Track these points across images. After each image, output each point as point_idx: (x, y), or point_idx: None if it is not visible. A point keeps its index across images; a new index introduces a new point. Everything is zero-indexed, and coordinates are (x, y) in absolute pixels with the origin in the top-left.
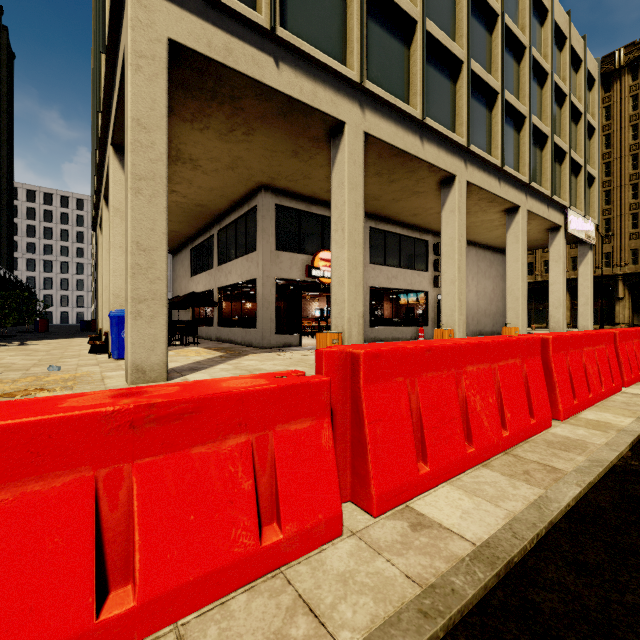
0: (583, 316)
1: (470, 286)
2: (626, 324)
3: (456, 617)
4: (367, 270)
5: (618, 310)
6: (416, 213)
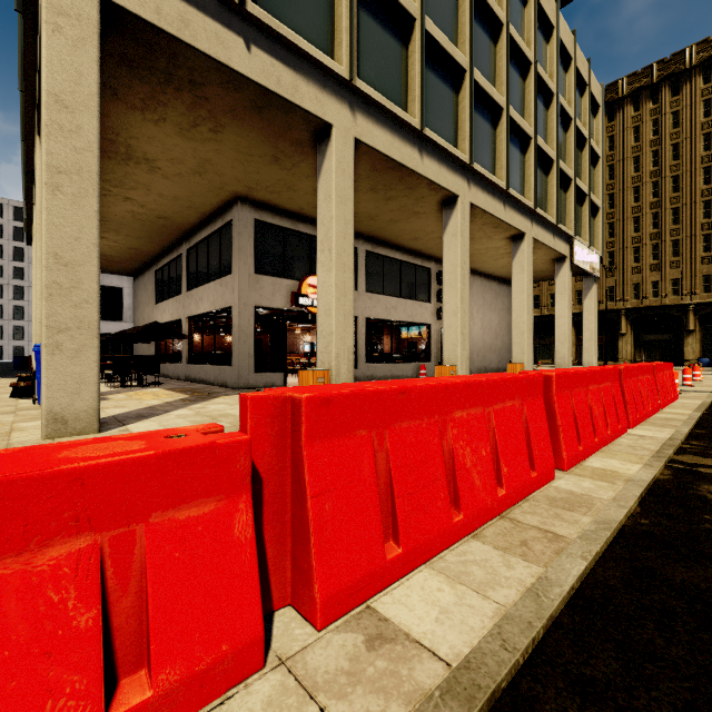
0: (588, 352)
1: (475, 319)
2: (628, 360)
3: None
4: (363, 299)
5: (621, 346)
6: (417, 237)
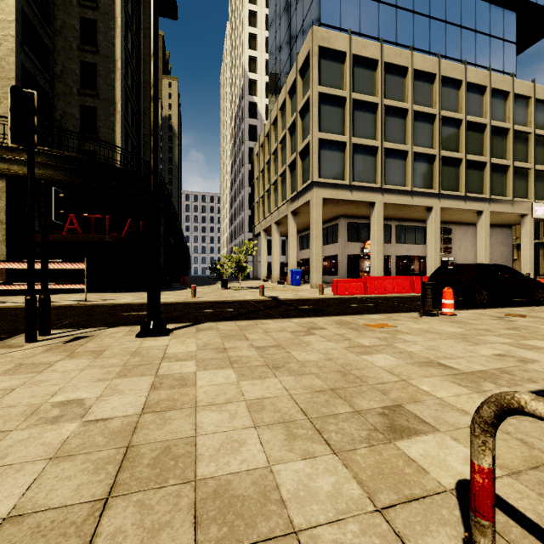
0: None
1: (470, 251)
2: None
3: (373, 297)
4: (393, 247)
5: None
6: (421, 216)
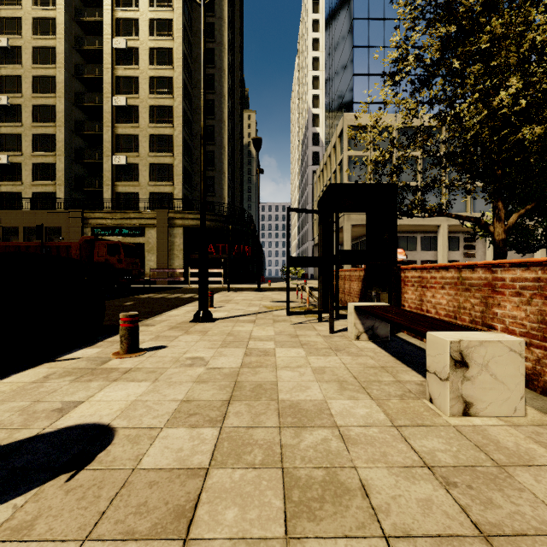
0: None
1: None
2: None
3: None
4: (419, 254)
5: None
6: None
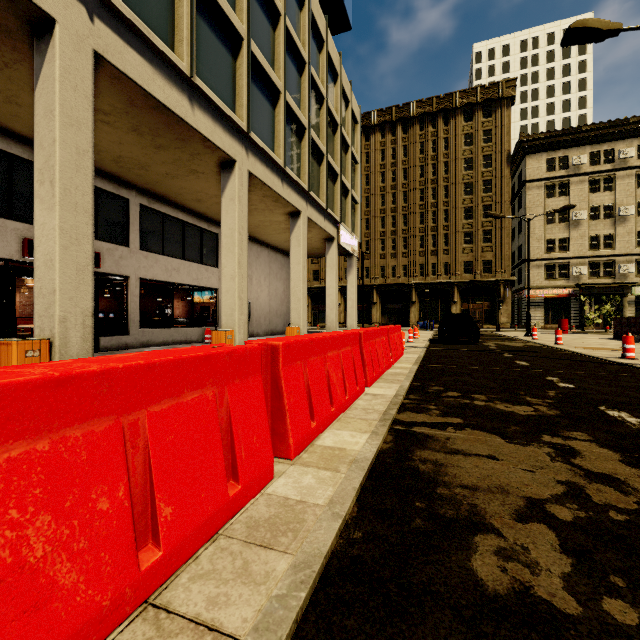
0: (351, 317)
1: (263, 286)
2: (378, 323)
3: None
4: (136, 257)
5: (373, 312)
6: (200, 198)
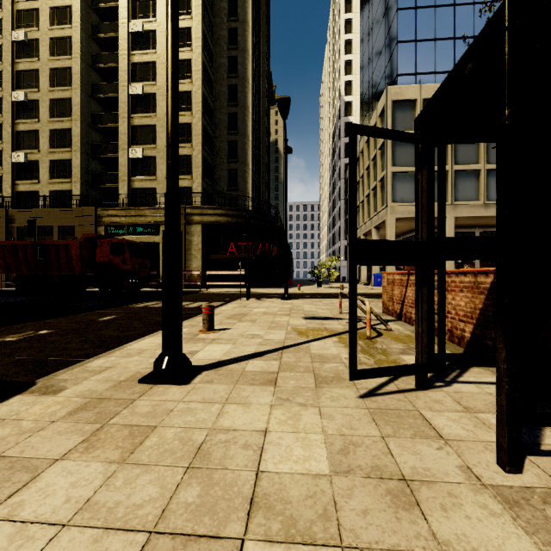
0: None
1: None
2: None
3: None
4: None
5: None
6: None
